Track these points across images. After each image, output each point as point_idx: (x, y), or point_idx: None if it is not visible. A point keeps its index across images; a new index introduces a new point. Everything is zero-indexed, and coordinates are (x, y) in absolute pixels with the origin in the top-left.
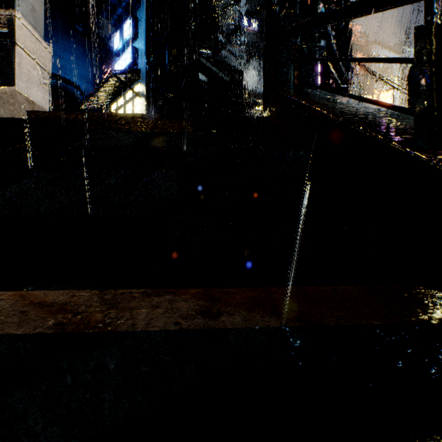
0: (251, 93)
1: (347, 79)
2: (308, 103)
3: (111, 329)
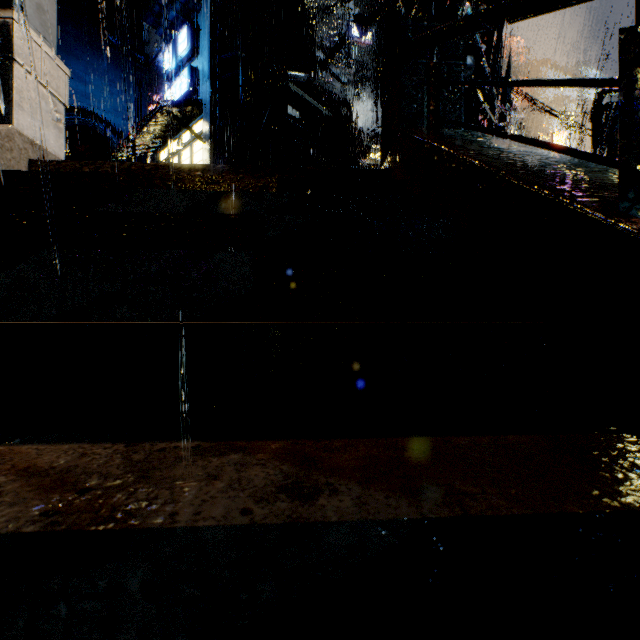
0: (364, 135)
1: (503, 114)
2: (450, 149)
3: (135, 525)
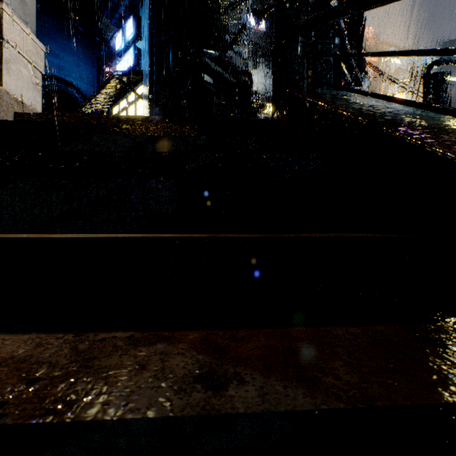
0: (259, 96)
1: (360, 80)
2: (325, 104)
3: (71, 417)
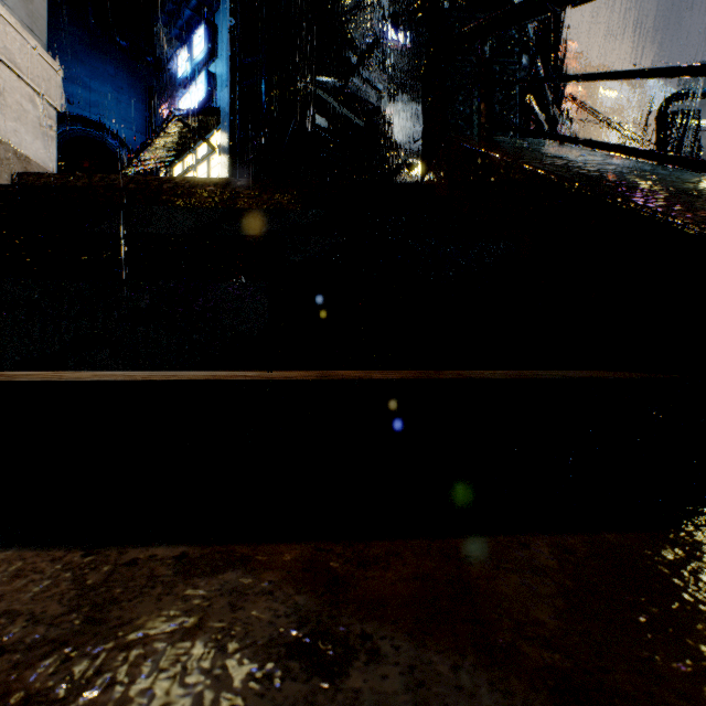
0: (401, 148)
1: (559, 123)
2: (508, 158)
3: None
